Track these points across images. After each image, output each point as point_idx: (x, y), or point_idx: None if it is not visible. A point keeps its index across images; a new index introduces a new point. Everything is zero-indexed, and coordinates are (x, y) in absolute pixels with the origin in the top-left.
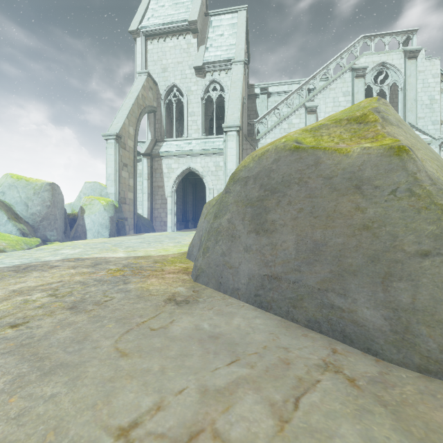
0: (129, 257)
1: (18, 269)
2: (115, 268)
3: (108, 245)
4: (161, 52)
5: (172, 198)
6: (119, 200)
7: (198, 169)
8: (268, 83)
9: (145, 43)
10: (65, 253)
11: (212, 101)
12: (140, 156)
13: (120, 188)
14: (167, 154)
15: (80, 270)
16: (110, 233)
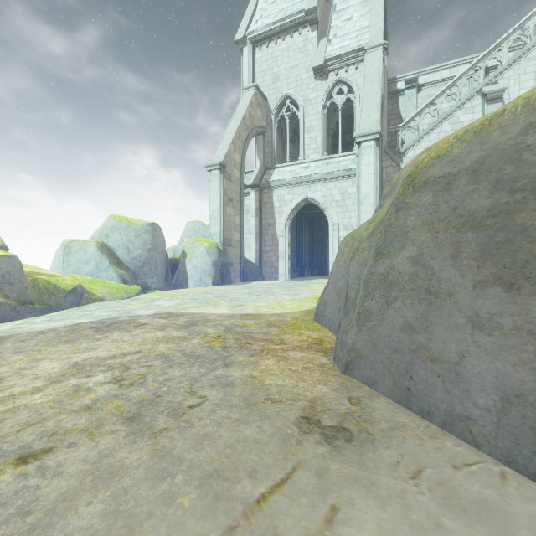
0: (233, 315)
1: (100, 326)
2: (213, 333)
3: (209, 296)
4: (271, 58)
5: (285, 238)
6: (223, 241)
7: (318, 200)
8: (417, 71)
9: (252, 52)
10: (160, 306)
11: (335, 110)
12: (247, 189)
13: (224, 227)
14: (278, 183)
15: (169, 334)
16: (213, 281)
